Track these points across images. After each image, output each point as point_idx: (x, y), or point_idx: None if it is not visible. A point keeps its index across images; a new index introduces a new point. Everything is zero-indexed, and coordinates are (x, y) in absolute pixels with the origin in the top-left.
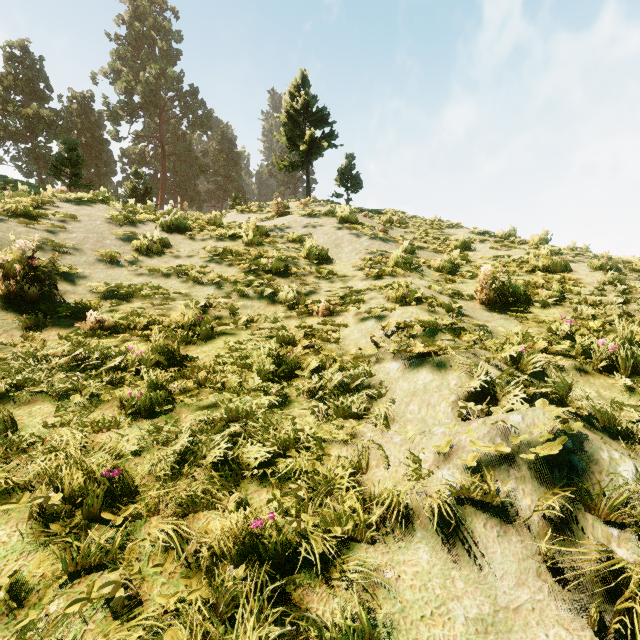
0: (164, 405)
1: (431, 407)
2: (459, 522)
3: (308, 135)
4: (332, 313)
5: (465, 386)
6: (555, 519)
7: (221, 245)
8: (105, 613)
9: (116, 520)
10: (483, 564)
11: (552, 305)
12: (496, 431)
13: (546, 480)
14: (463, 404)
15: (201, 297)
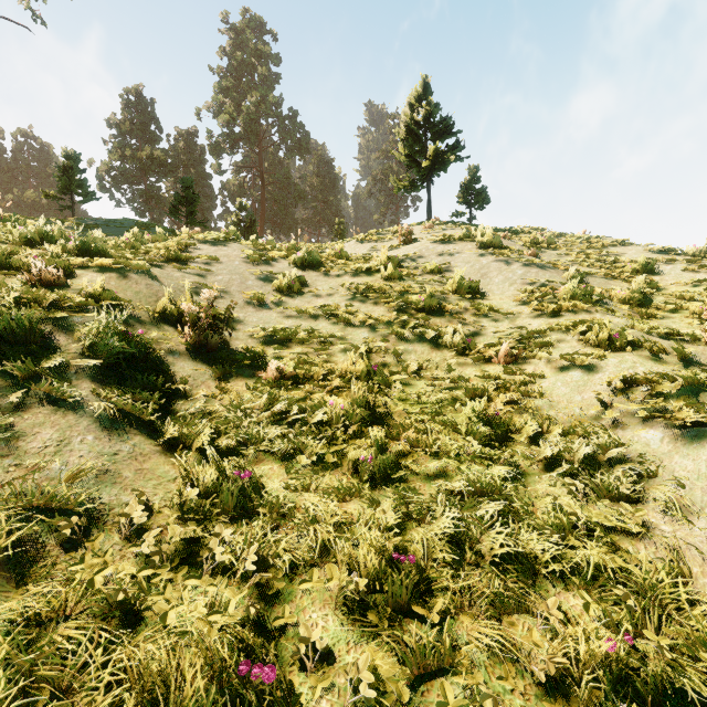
0: (393, 472)
1: None
2: None
3: (432, 150)
4: (516, 360)
5: None
6: None
7: (359, 281)
8: None
9: (428, 616)
10: None
11: None
12: None
13: None
14: None
15: (357, 341)
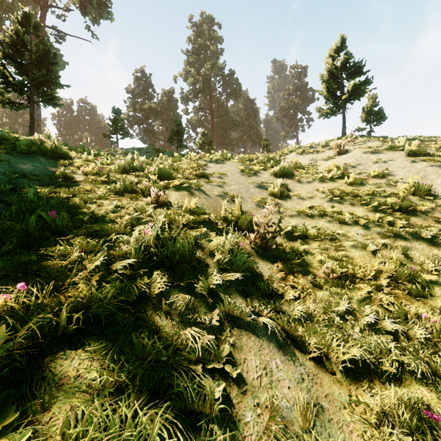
0: None
1: None
2: None
3: (351, 86)
4: None
5: None
6: None
7: (327, 186)
8: None
9: None
10: None
11: None
12: None
13: None
14: None
15: (358, 238)
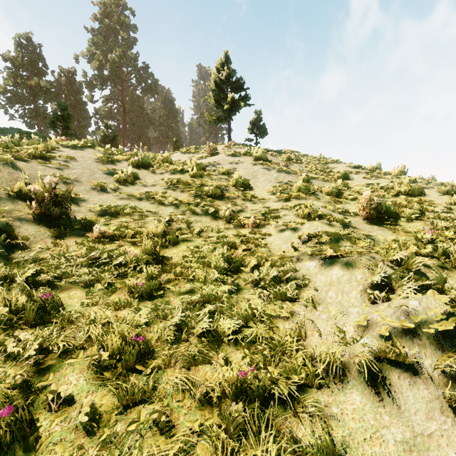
0: (158, 291)
1: (345, 294)
2: (379, 375)
3: (230, 98)
4: (258, 226)
5: (370, 279)
6: (450, 374)
7: (174, 177)
8: (152, 433)
9: (146, 370)
10: (400, 404)
11: (414, 220)
12: (400, 312)
13: (441, 347)
14: (371, 292)
15: (165, 214)
